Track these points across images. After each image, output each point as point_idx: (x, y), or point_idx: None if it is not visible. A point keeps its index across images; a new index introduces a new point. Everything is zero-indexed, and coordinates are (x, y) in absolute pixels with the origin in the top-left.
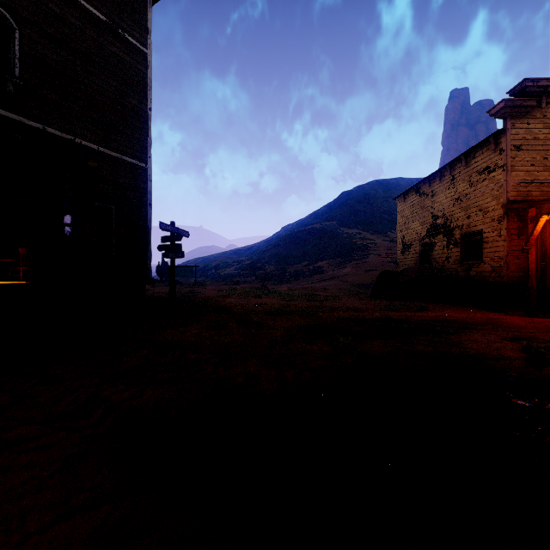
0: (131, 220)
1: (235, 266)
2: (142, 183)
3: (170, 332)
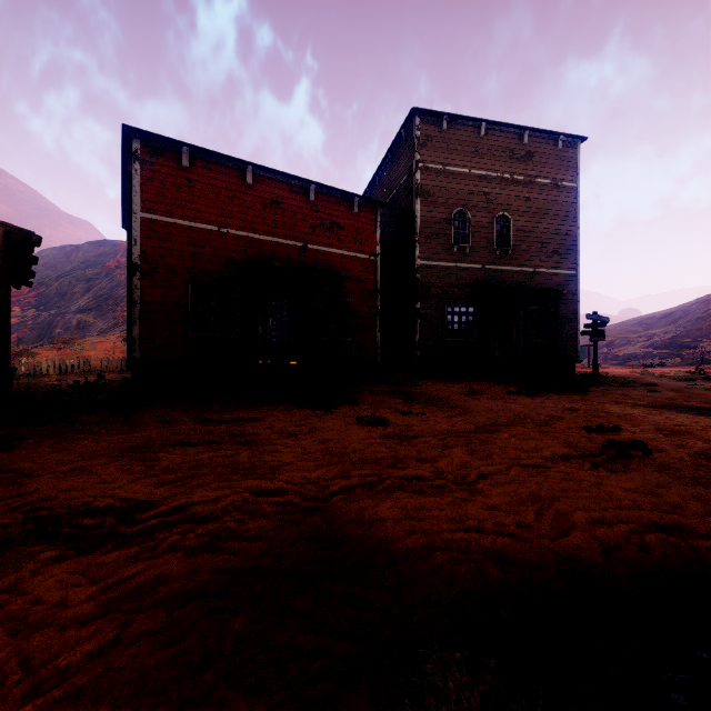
0: (566, 315)
1: (640, 343)
2: (572, 286)
3: (618, 391)
